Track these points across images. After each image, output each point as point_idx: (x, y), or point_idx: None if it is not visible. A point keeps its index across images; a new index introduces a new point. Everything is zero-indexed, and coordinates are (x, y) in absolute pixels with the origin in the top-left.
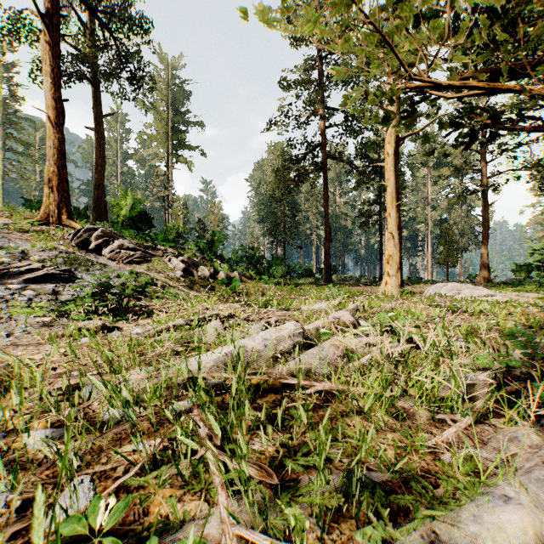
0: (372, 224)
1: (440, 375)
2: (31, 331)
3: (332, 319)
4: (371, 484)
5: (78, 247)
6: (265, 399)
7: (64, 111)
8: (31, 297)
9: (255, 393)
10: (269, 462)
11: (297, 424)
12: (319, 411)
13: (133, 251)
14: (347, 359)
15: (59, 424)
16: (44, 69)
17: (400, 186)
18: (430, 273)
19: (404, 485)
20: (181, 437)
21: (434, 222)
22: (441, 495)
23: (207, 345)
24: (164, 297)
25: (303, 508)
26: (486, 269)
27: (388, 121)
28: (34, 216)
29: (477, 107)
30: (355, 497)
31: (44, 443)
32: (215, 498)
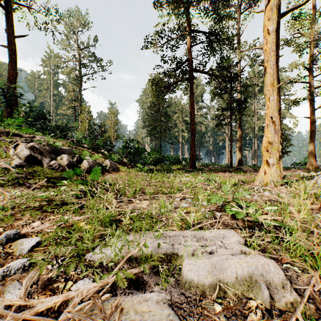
0: (225, 125)
1: None
2: None
3: None
4: None
5: None
6: None
7: None
8: None
9: None
10: None
11: None
12: None
13: None
14: None
15: None
16: None
17: (247, 95)
18: (256, 161)
19: None
20: None
21: (259, 127)
22: None
23: None
24: None
25: None
26: (313, 158)
27: None
28: None
29: None
30: None
31: None
32: None
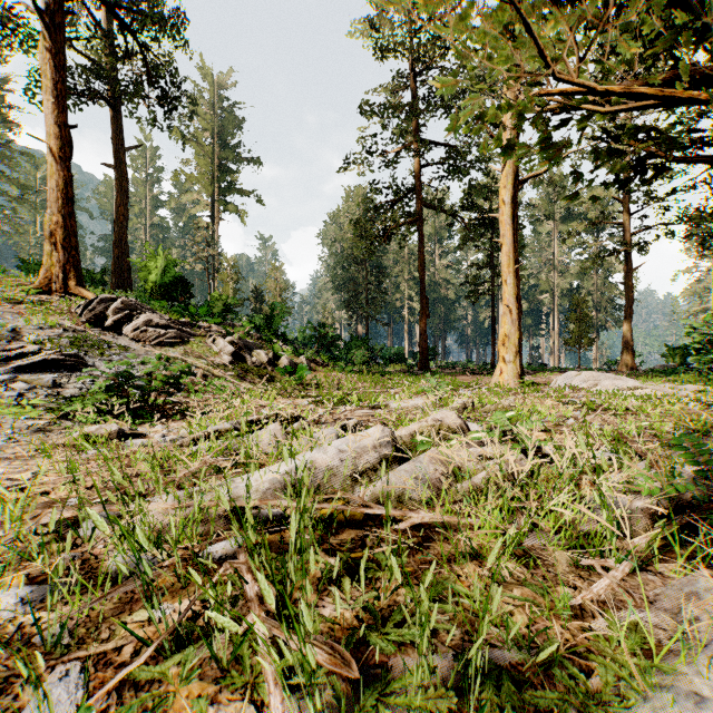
0: (482, 294)
1: (584, 501)
2: (20, 438)
3: (432, 421)
4: (495, 670)
5: (90, 324)
6: (341, 537)
7: (71, 141)
8: (22, 391)
9: (327, 527)
10: (345, 638)
11: (385, 575)
12: (416, 555)
13: (164, 329)
14: (453, 478)
15: (45, 578)
16: (45, 84)
17: (519, 244)
18: (557, 358)
19: (542, 671)
20: (210, 616)
21: (562, 291)
22: (597, 688)
23: (260, 461)
24: (206, 390)
25: (397, 712)
26: (630, 352)
27: (511, 149)
28: (31, 282)
29: (641, 126)
30: (473, 695)
31: (18, 609)
32: (265, 697)
